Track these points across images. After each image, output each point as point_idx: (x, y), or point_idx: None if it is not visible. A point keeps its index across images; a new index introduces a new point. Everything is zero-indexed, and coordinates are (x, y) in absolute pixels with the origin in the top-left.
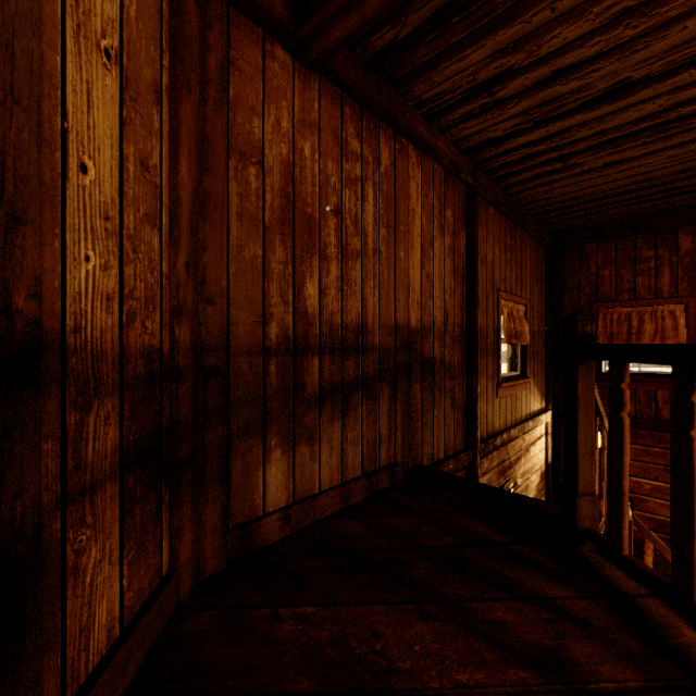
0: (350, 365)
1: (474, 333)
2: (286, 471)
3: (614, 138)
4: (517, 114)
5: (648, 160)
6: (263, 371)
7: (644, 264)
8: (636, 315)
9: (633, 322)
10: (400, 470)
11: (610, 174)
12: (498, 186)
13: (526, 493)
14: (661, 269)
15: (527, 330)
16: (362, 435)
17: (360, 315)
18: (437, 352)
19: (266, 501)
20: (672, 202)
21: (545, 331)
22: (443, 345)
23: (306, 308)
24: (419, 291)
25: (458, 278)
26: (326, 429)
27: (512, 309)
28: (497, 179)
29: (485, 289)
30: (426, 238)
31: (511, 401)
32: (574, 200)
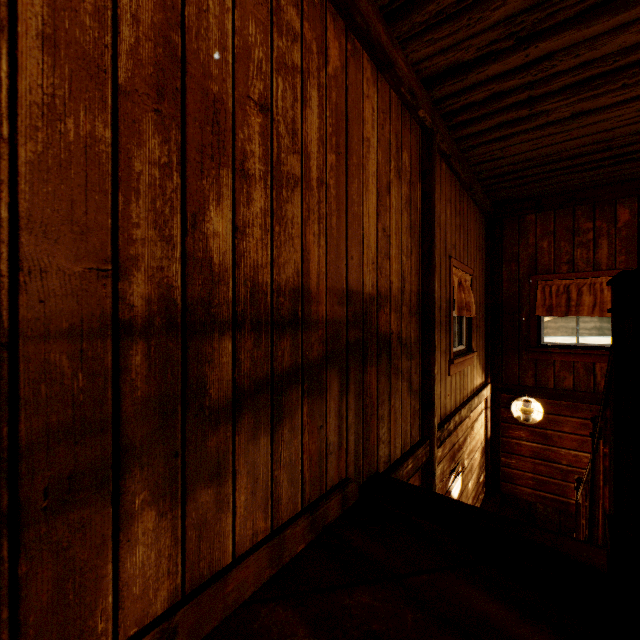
0: (285, 348)
1: (432, 303)
2: (168, 546)
3: (596, 75)
4: (499, 23)
5: (618, 112)
6: (114, 367)
7: (582, 236)
8: (575, 288)
9: (572, 294)
10: (354, 488)
11: (573, 129)
12: (453, 138)
13: (471, 473)
14: (599, 241)
15: (473, 301)
16: (303, 450)
17: (300, 273)
18: (394, 326)
19: (122, 619)
20: (617, 171)
21: (484, 303)
22: (400, 317)
23: (208, 253)
24: (374, 248)
25: (414, 238)
26: (246, 452)
27: (461, 278)
28: (453, 128)
29: (439, 254)
30: (383, 181)
31: (460, 378)
32: (526, 163)
